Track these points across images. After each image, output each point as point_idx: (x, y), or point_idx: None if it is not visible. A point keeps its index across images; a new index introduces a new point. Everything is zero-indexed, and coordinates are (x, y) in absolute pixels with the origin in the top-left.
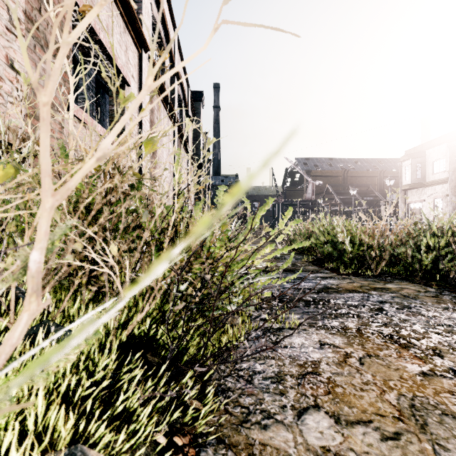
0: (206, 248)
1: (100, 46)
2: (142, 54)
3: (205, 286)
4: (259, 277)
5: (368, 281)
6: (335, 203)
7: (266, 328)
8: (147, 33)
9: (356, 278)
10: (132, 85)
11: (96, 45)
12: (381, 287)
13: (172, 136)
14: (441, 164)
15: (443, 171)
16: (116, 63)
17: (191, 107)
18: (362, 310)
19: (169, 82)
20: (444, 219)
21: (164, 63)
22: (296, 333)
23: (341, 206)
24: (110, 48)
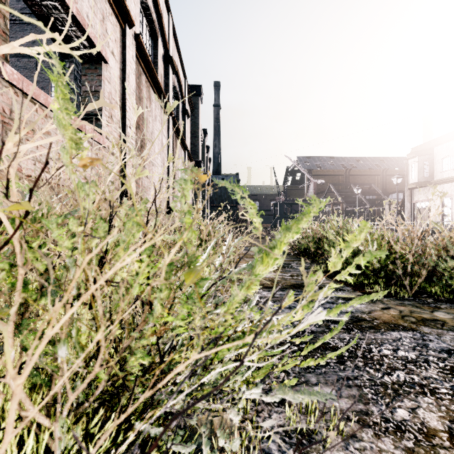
0: (155, 319)
1: (62, 4)
2: (126, 29)
3: (170, 367)
4: (282, 391)
5: (407, 307)
6: (337, 202)
7: (285, 431)
8: (132, 6)
9: (389, 300)
10: (111, 64)
11: (56, 4)
12: (431, 318)
13: (165, 129)
14: (450, 162)
15: (452, 169)
16: (86, 30)
17: (189, 101)
18: (430, 373)
19: (163, 70)
20: (453, 218)
21: (157, 48)
22: (341, 450)
23: (343, 206)
24: (76, 9)
